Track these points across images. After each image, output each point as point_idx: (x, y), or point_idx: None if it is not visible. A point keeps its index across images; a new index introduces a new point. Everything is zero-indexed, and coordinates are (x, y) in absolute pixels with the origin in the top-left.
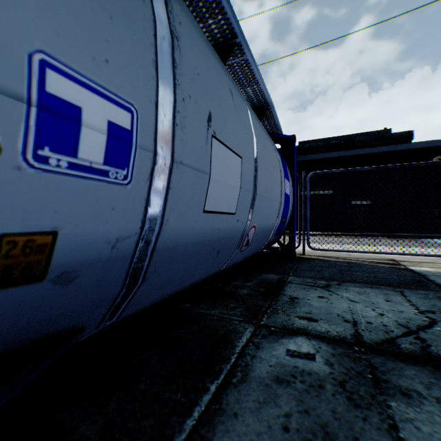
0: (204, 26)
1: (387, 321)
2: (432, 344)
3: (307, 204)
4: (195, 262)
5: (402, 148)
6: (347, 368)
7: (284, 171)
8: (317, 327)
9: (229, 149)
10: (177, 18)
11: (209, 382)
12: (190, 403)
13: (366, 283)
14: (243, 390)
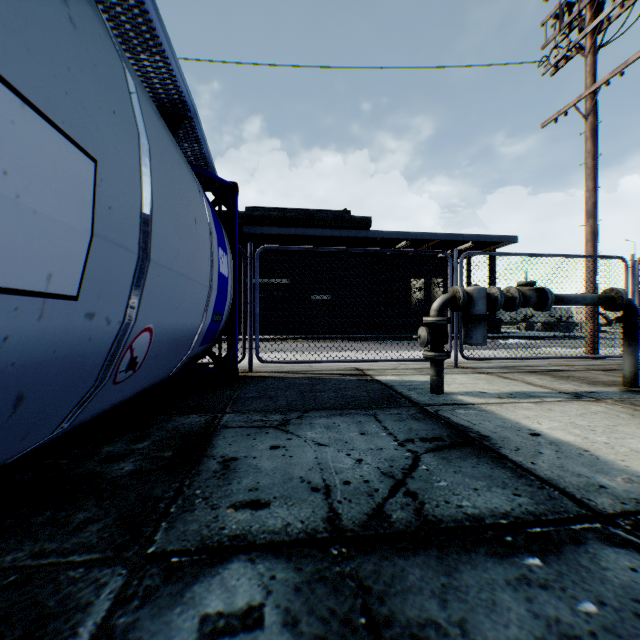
0: None
1: (369, 471)
2: (426, 498)
3: (256, 295)
4: None
5: (362, 235)
6: (325, 617)
7: (219, 235)
8: (268, 521)
9: (39, 112)
10: None
11: None
12: None
13: (335, 408)
14: None
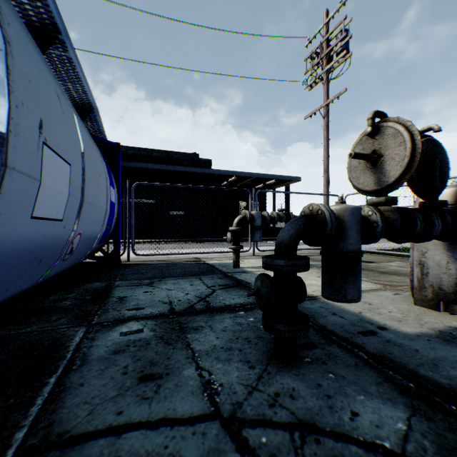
0: (16, 0)
1: (191, 296)
2: (212, 302)
3: (132, 213)
4: (15, 273)
5: (206, 172)
6: (165, 328)
7: (110, 178)
8: (144, 312)
9: (60, 156)
10: (6, 18)
11: (47, 378)
12: (30, 398)
13: (179, 276)
14: (86, 369)
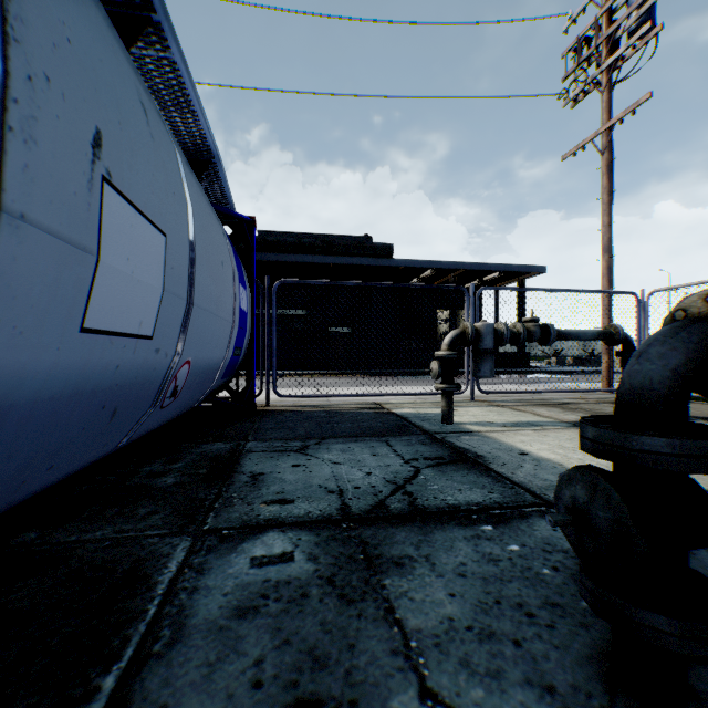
0: None
1: (376, 480)
2: (419, 496)
3: (273, 329)
4: (57, 438)
5: (384, 264)
6: (336, 556)
7: (239, 272)
8: (294, 511)
9: (142, 213)
10: None
11: (99, 675)
12: None
13: (350, 436)
14: (177, 657)
